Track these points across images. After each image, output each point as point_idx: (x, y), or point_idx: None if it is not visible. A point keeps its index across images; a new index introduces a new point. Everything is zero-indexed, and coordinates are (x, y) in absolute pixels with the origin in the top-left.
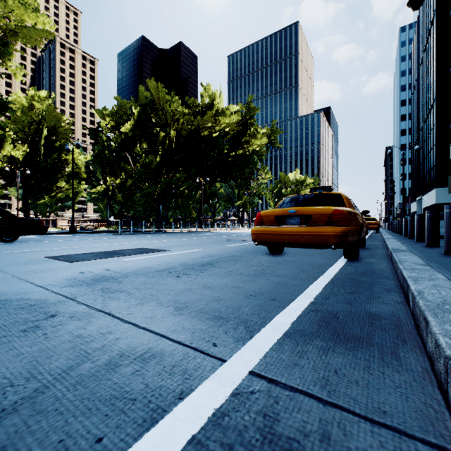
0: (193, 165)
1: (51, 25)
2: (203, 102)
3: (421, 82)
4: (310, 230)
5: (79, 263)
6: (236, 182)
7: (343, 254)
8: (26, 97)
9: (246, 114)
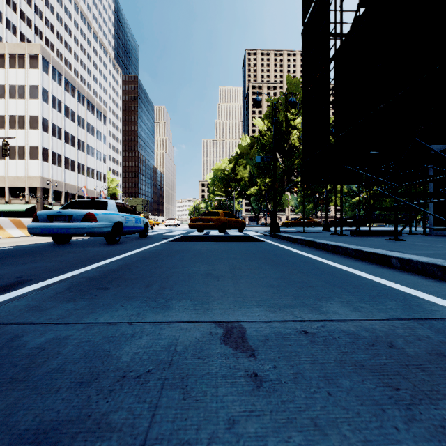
0: None
1: None
2: None
3: None
4: None
5: None
6: None
7: None
8: None
9: None
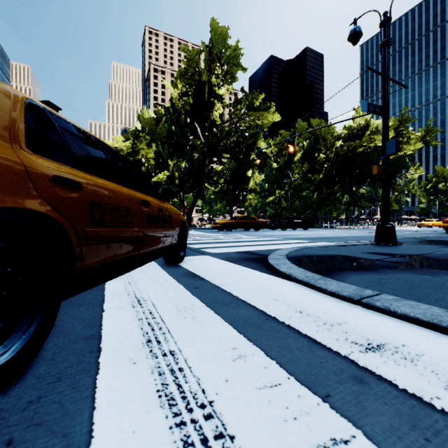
0: (347, 177)
1: (278, 117)
2: (357, 126)
3: None
4: None
5: None
6: None
7: None
8: None
9: (398, 126)
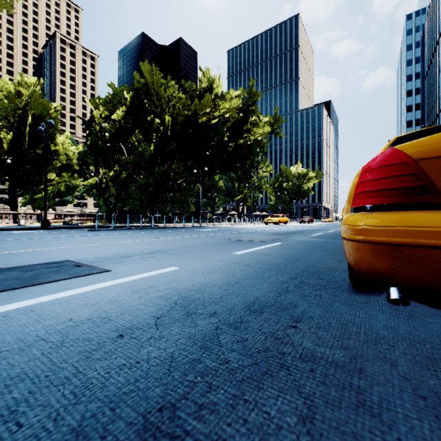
0: (190, 155)
1: None
2: (201, 86)
3: (437, 65)
4: None
5: None
6: (236, 174)
7: None
8: (14, 84)
9: (247, 100)
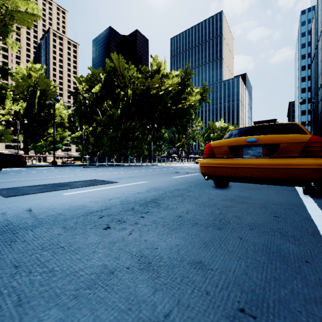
0: (145, 116)
1: (38, 10)
2: (152, 69)
3: (320, 49)
4: (279, 163)
5: (12, 199)
6: (176, 128)
7: (305, 190)
8: (26, 69)
9: (184, 77)
